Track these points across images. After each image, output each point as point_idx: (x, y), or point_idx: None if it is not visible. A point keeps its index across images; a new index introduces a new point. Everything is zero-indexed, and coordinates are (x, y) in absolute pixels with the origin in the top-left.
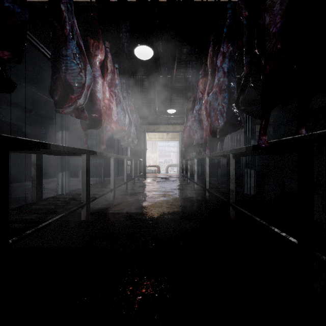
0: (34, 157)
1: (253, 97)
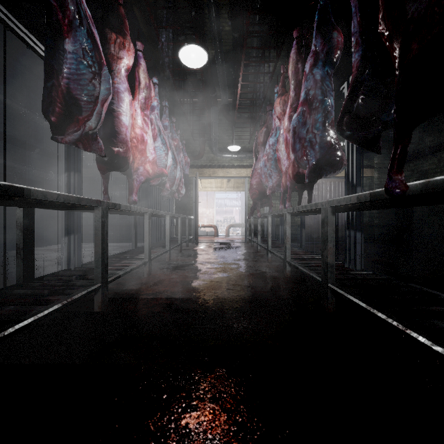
0: (20, 212)
1: (366, 116)
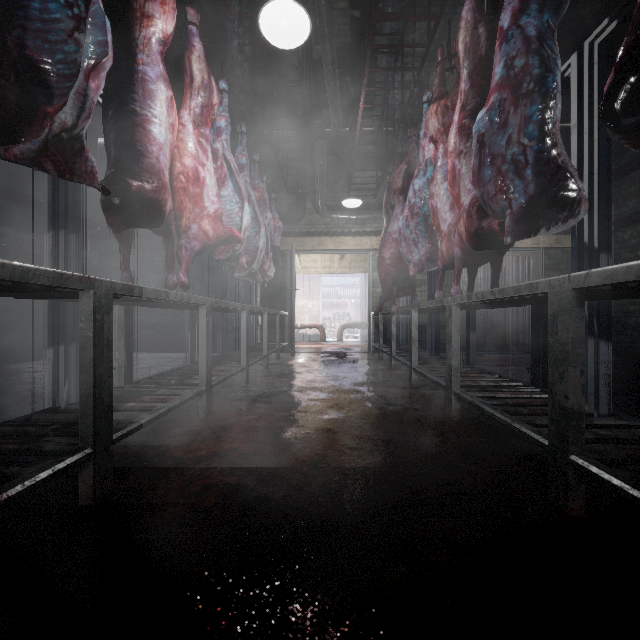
0: None
1: None
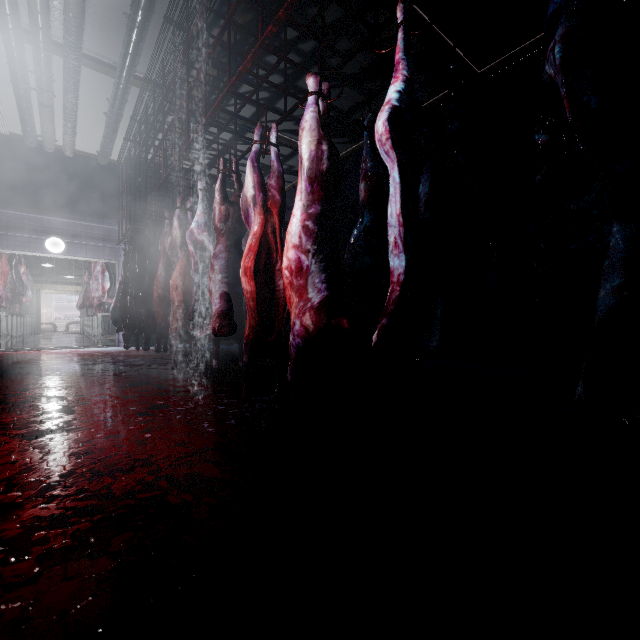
0: None
1: None
